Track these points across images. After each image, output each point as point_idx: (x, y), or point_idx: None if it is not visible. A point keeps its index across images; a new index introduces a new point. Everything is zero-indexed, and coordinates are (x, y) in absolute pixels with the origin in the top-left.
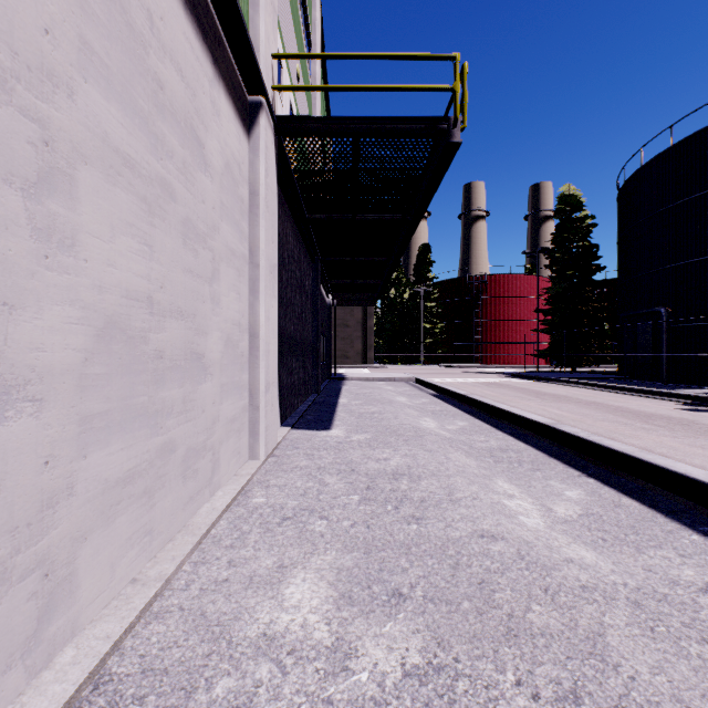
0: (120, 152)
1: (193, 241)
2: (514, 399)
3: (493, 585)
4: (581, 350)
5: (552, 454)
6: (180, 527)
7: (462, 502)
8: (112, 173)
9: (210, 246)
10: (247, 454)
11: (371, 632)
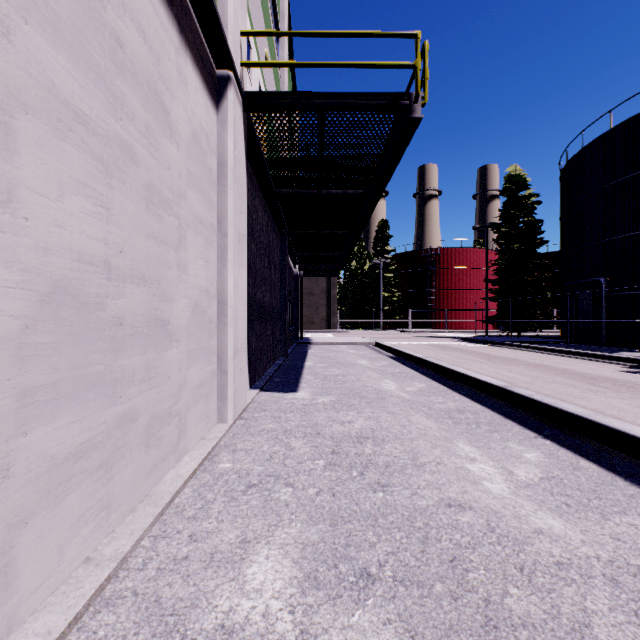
0: (70, 105)
1: (157, 207)
2: (468, 362)
3: (466, 563)
4: (526, 316)
5: (507, 415)
6: (143, 496)
7: (427, 468)
8: (60, 127)
9: (176, 213)
10: (215, 417)
11: (338, 622)
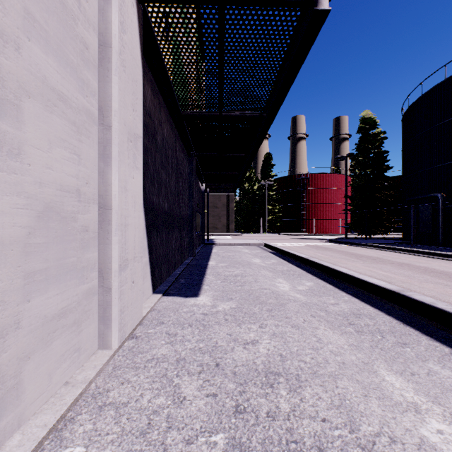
0: None
1: None
2: (342, 261)
3: None
4: (377, 223)
5: (404, 320)
6: None
7: None
8: None
9: None
10: (95, 343)
11: None
